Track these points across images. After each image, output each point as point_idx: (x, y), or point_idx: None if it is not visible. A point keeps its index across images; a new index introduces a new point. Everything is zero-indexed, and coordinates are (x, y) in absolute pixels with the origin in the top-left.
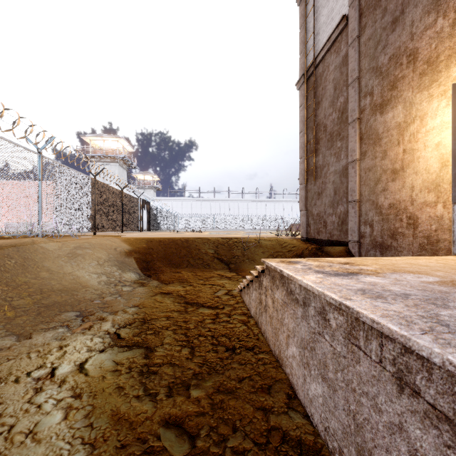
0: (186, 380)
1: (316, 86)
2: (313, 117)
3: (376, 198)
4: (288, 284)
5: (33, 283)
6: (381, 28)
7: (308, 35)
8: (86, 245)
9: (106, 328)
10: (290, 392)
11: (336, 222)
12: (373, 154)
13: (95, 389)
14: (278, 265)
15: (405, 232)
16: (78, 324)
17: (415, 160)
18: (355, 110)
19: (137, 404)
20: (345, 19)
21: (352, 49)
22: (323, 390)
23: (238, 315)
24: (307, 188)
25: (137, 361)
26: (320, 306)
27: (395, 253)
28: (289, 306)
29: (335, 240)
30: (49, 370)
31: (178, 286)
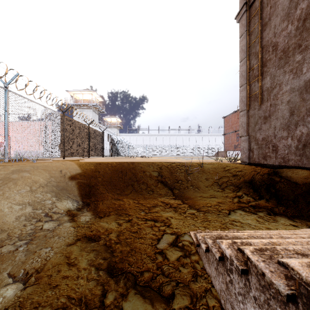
0: None
1: (262, 8)
2: (260, 39)
3: None
4: None
5: None
6: None
7: None
8: (27, 169)
9: None
10: None
11: (294, 146)
12: None
13: None
14: None
15: None
16: None
17: None
18: None
19: None
20: None
21: None
22: None
23: None
24: (249, 114)
25: None
26: None
27: None
28: None
29: (291, 166)
30: None
31: (113, 222)
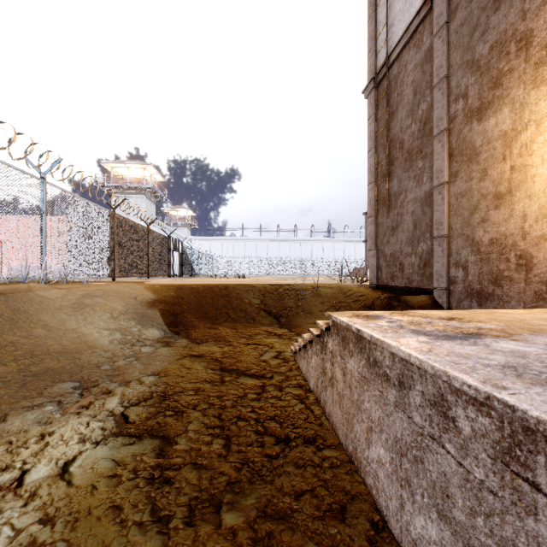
0: (216, 494)
1: (390, 92)
2: (386, 132)
3: (472, 232)
4: (369, 351)
5: (22, 343)
6: (479, 8)
7: (378, 28)
8: (98, 293)
9: (111, 406)
10: (375, 518)
11: (417, 264)
12: (468, 175)
13: (77, 509)
14: (352, 321)
15: (513, 276)
16: (74, 400)
17: (529, 180)
18: (443, 118)
19: (137, 539)
20: (428, 2)
21: (438, 40)
22: (440, 535)
23: (292, 389)
24: (377, 222)
25: (147, 460)
26: (435, 392)
27: (499, 304)
28: (372, 383)
29: (415, 287)
30: (17, 474)
31: (213, 346)
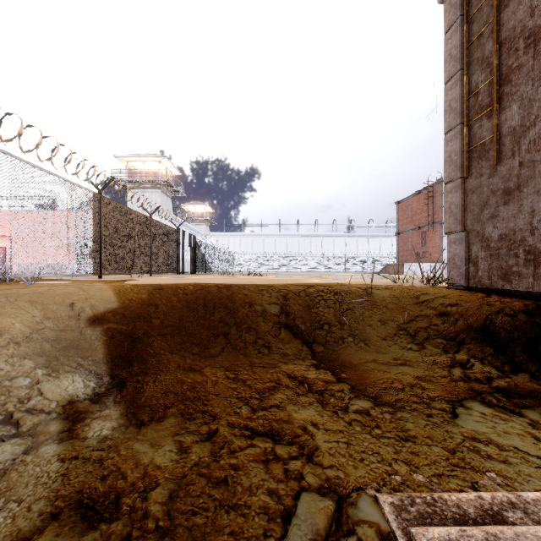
0: None
1: None
2: (495, 26)
3: None
4: None
5: None
6: None
7: None
8: None
9: None
10: None
11: None
12: None
13: None
14: None
15: None
16: None
17: None
18: None
19: None
20: None
21: None
22: None
23: None
24: (466, 187)
25: None
26: None
27: None
28: None
29: None
30: None
31: (167, 442)
